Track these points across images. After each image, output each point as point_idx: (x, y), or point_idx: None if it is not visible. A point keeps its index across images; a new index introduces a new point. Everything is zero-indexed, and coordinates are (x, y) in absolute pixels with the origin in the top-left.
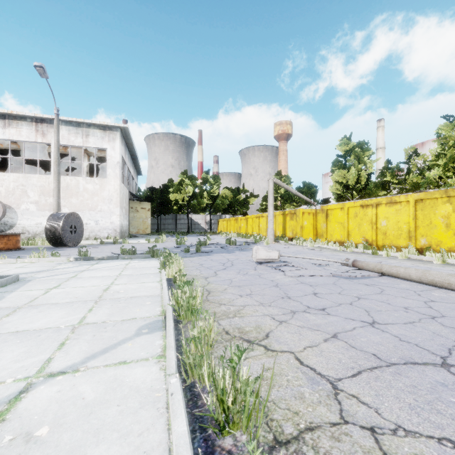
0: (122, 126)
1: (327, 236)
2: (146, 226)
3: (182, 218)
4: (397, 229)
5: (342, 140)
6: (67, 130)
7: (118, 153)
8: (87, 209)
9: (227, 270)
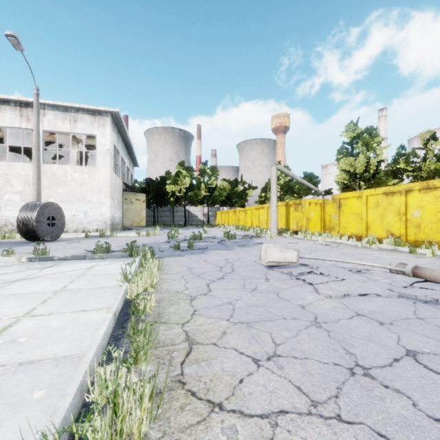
0: (112, 110)
1: (339, 229)
2: (140, 218)
3: (179, 210)
4: (437, 220)
5: (348, 126)
6: (54, 115)
7: (108, 139)
8: (75, 200)
9: (225, 280)
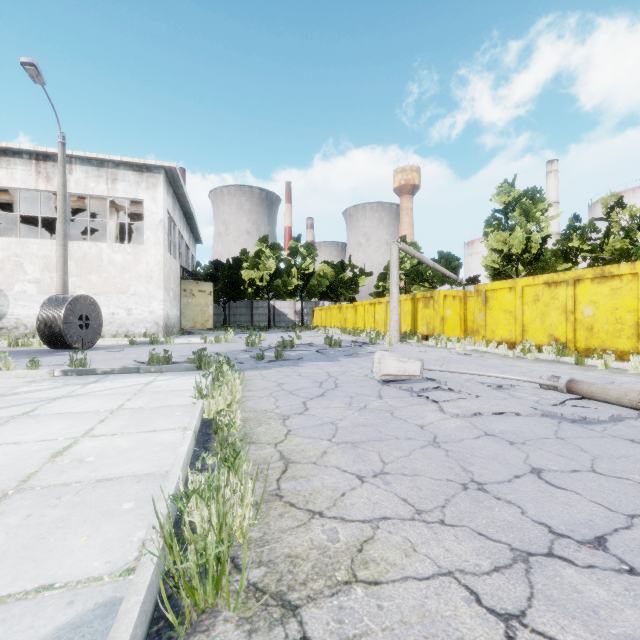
0: (167, 165)
1: (485, 333)
2: (206, 317)
3: (260, 306)
4: (614, 321)
5: (501, 187)
6: (84, 172)
7: (161, 206)
8: (115, 291)
9: (326, 398)
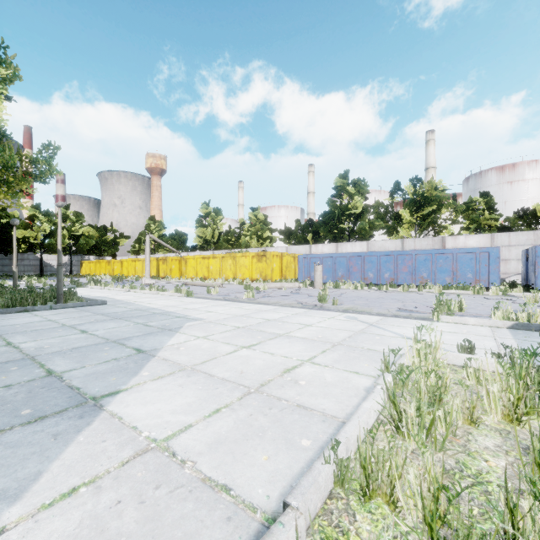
0: None
1: (186, 275)
2: None
3: (26, 258)
4: (216, 270)
5: (203, 205)
6: None
7: None
8: None
9: None
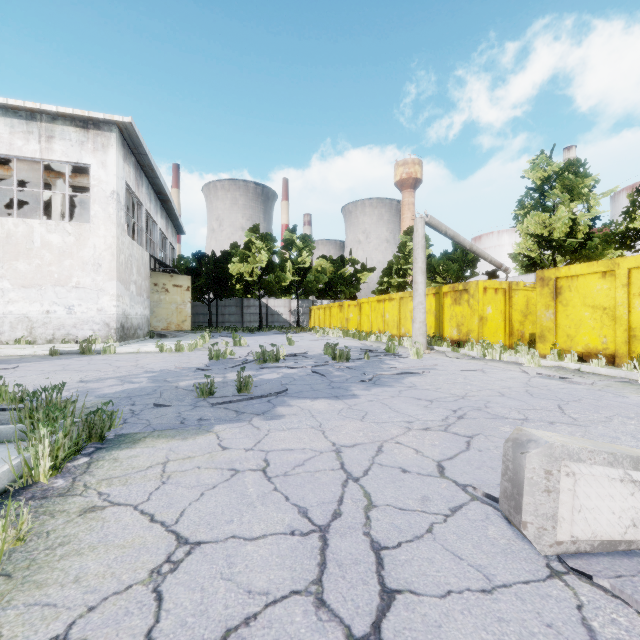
0: (120, 120)
1: (556, 339)
2: (182, 317)
3: (252, 305)
4: None
5: (535, 159)
6: (8, 125)
7: (113, 174)
8: (50, 283)
9: None
